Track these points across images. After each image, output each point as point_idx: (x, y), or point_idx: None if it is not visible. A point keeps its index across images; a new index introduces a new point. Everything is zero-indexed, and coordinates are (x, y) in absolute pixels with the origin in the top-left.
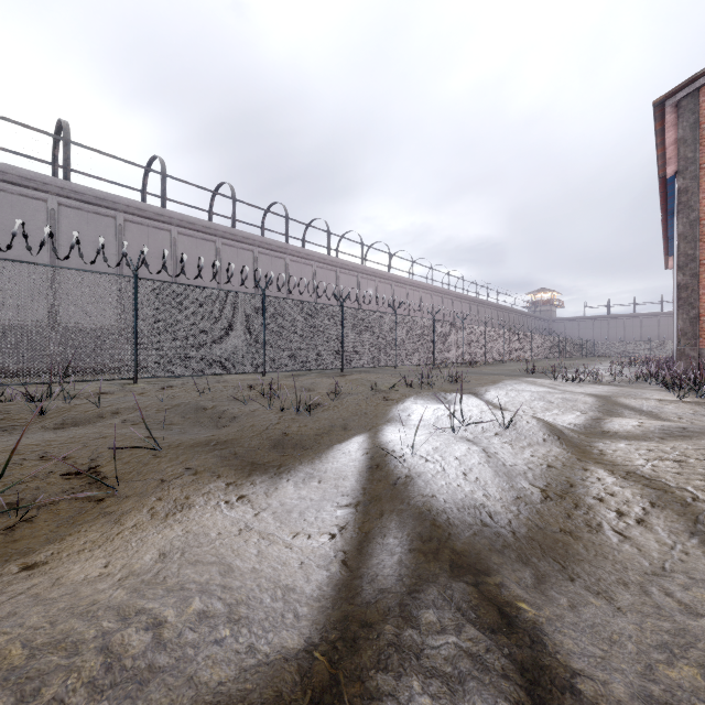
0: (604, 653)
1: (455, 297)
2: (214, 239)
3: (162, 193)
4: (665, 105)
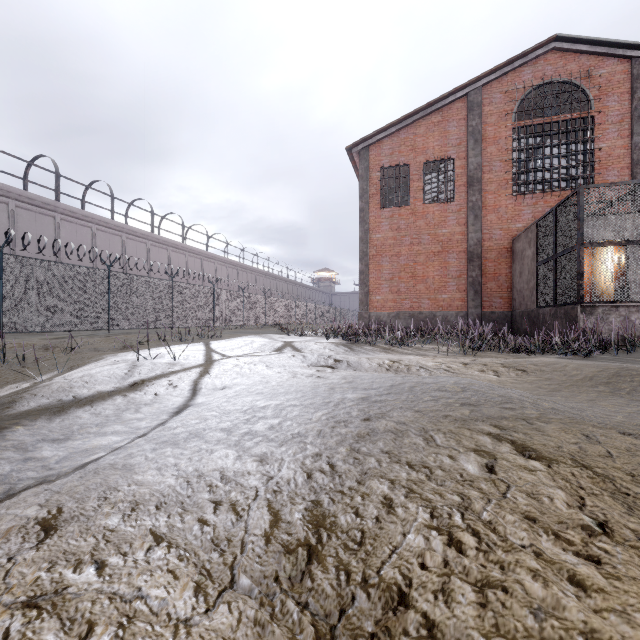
0: (49, 432)
1: (250, 271)
2: None
3: None
4: (353, 151)
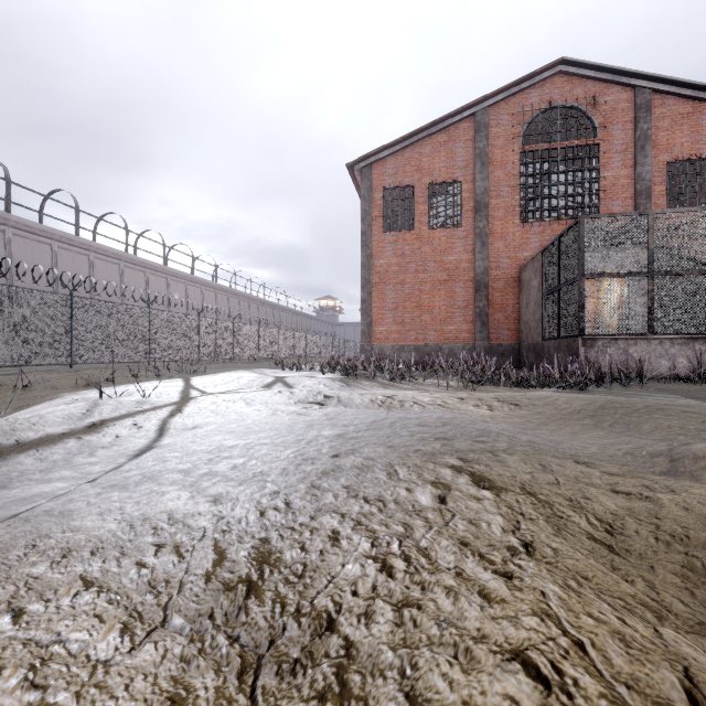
0: None
1: (242, 297)
2: None
3: None
4: (354, 169)
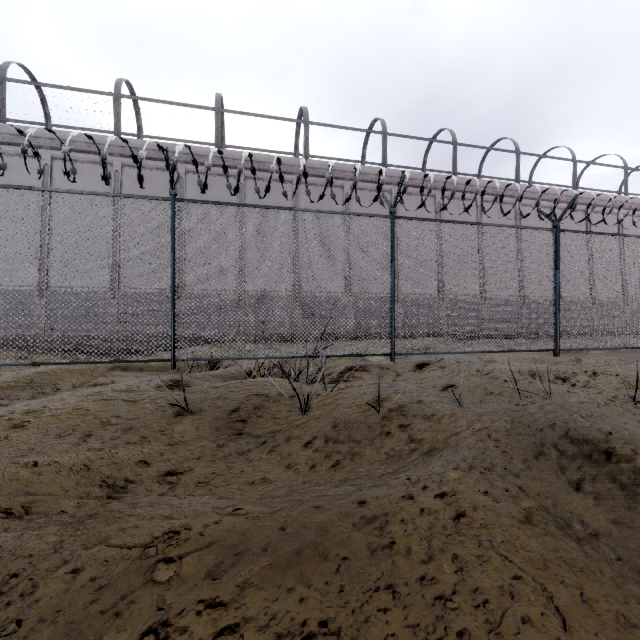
0: None
1: None
2: (433, 193)
3: (383, 153)
4: None
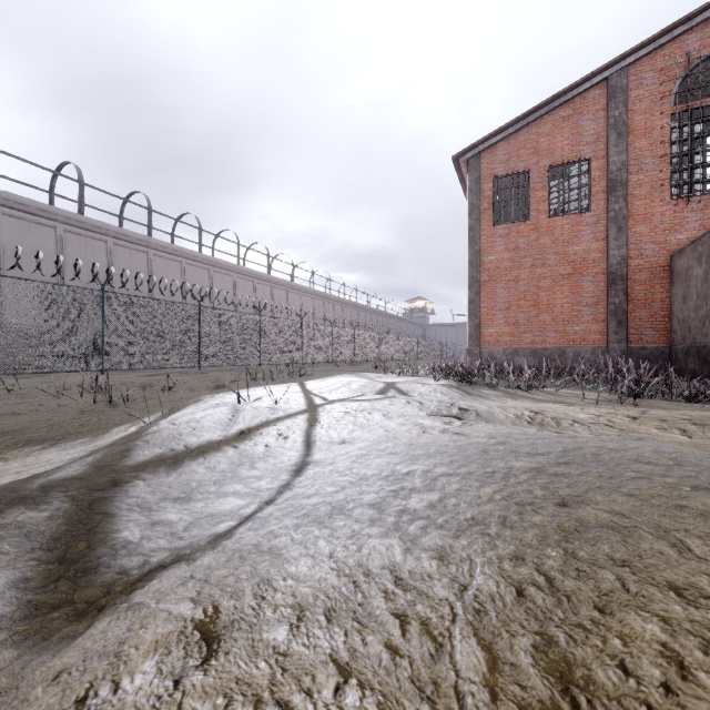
0: (169, 488)
1: (336, 302)
2: (53, 224)
3: None
4: (460, 161)
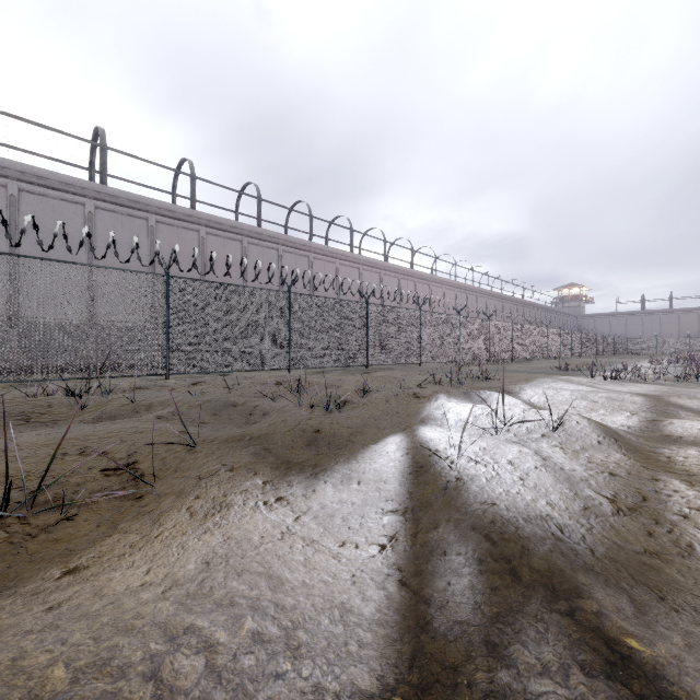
0: None
1: (479, 294)
2: (240, 238)
3: (191, 194)
4: None
